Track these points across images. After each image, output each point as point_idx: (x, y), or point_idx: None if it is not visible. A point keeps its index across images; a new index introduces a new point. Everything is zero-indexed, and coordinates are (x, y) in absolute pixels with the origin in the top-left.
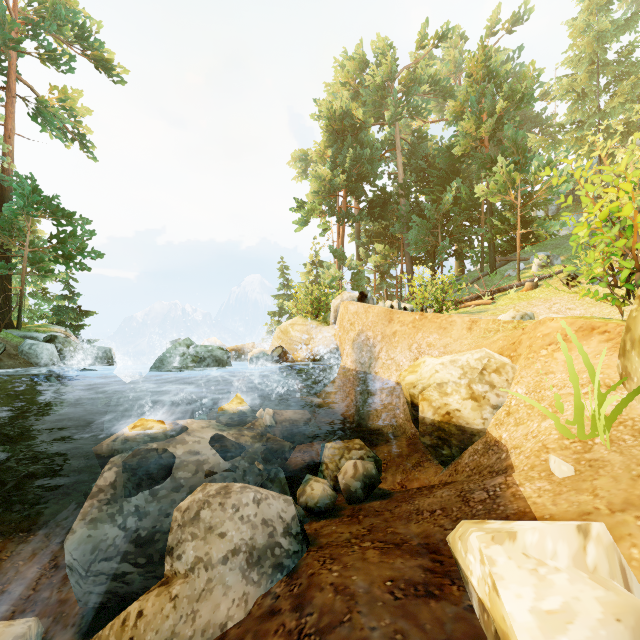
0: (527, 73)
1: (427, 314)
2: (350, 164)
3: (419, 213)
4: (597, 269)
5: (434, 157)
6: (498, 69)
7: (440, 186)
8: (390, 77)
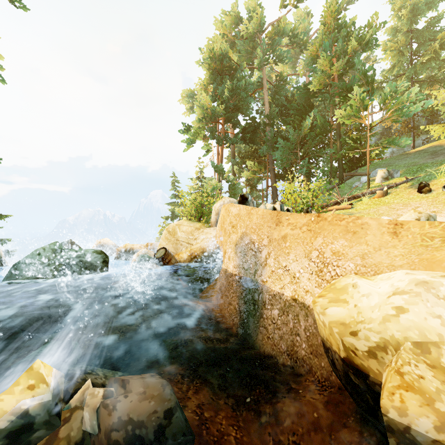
0: (373, 20)
1: (325, 215)
2: (228, 95)
3: (282, 137)
4: (440, 179)
5: (291, 97)
6: (346, 22)
7: (299, 116)
8: (259, 29)
